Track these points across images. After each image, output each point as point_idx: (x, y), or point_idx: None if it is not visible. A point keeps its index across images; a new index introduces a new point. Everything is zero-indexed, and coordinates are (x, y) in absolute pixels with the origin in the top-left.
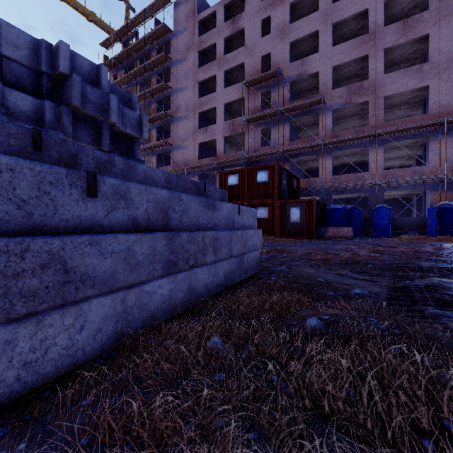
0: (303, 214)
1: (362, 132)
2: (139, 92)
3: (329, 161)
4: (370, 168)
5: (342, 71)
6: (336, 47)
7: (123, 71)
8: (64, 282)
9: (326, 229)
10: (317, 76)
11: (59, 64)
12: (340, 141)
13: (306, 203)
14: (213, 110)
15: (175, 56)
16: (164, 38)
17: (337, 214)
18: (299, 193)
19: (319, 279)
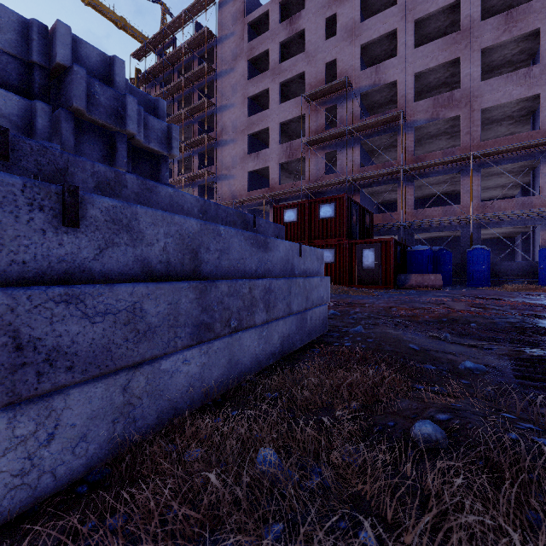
0: (378, 258)
1: (452, 154)
2: (177, 111)
3: (410, 191)
4: (463, 200)
5: (426, 80)
6: (419, 48)
7: (158, 86)
8: (15, 365)
9: (408, 276)
10: (395, 87)
11: (55, 52)
12: (425, 167)
13: (382, 244)
14: (266, 131)
15: (220, 66)
16: (207, 45)
17: (421, 257)
18: (372, 232)
19: (411, 345)
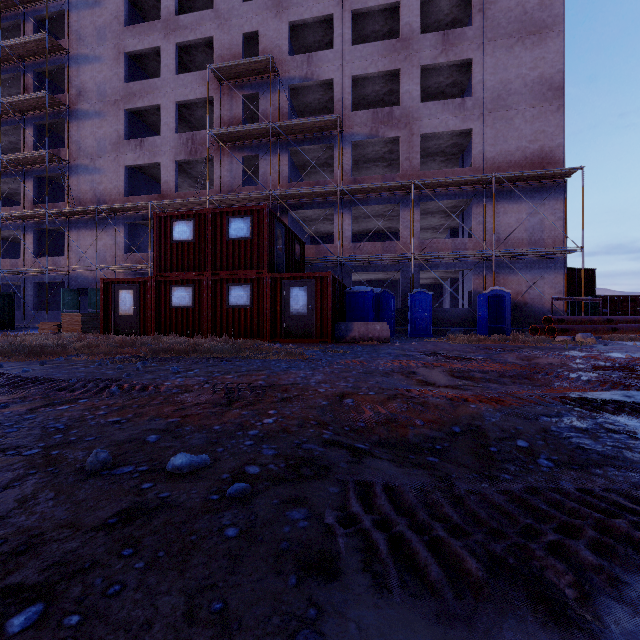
0: (312, 300)
1: (392, 181)
2: None
3: (348, 219)
4: (403, 236)
5: (364, 90)
6: (358, 47)
7: None
8: None
9: (349, 326)
10: (330, 89)
11: None
12: (364, 191)
13: (316, 280)
14: (156, 111)
15: None
16: None
17: (362, 300)
18: (303, 266)
19: None
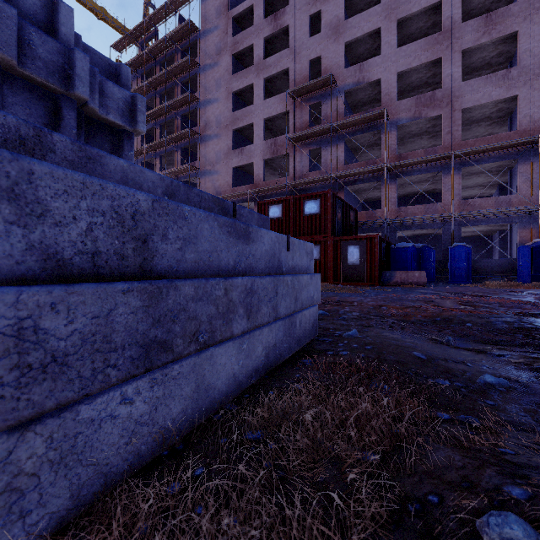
0: (363, 255)
1: (434, 153)
2: (160, 105)
3: (393, 189)
4: (444, 198)
5: (409, 79)
6: (402, 48)
7: (140, 79)
8: None
9: (393, 273)
10: (378, 85)
11: None
12: (408, 165)
13: (367, 240)
14: (250, 126)
15: (203, 60)
16: (190, 39)
17: (405, 254)
18: (356, 229)
19: (415, 353)
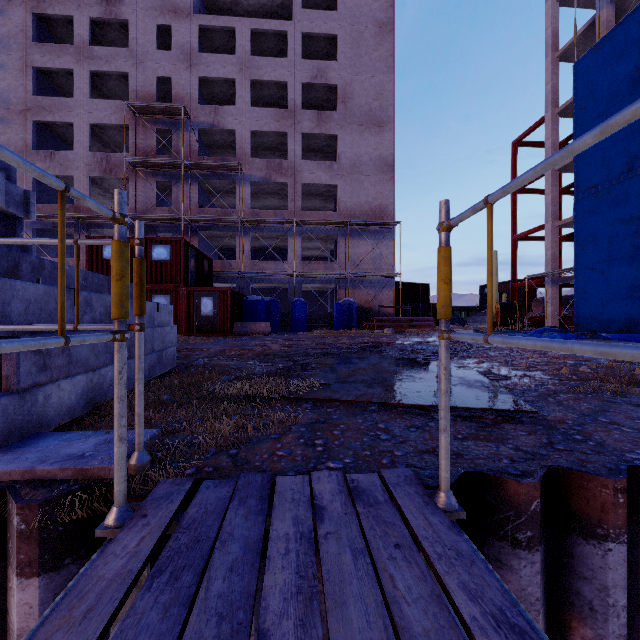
0: (217, 306)
1: (281, 215)
2: None
3: (248, 242)
4: (289, 257)
5: (262, 139)
6: (255, 109)
7: None
8: (69, 362)
9: (244, 324)
10: (234, 134)
11: None
12: (260, 222)
13: (220, 293)
14: (66, 125)
15: None
16: None
17: (255, 306)
18: (211, 278)
19: (232, 366)
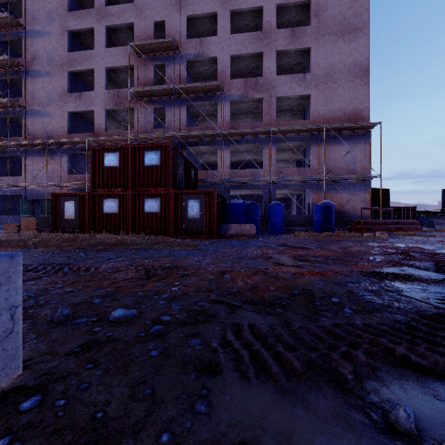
0: (203, 209)
1: (257, 128)
2: None
3: (227, 153)
4: (265, 165)
5: (239, 65)
6: (234, 35)
7: None
8: None
9: (228, 226)
10: (215, 63)
11: None
12: (238, 134)
13: (206, 195)
14: (91, 73)
15: None
16: None
17: (237, 209)
18: (197, 185)
19: None
